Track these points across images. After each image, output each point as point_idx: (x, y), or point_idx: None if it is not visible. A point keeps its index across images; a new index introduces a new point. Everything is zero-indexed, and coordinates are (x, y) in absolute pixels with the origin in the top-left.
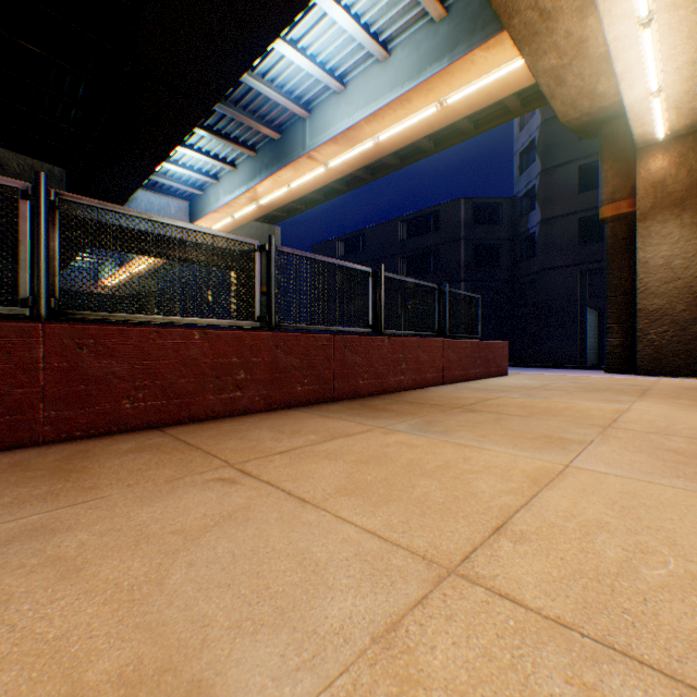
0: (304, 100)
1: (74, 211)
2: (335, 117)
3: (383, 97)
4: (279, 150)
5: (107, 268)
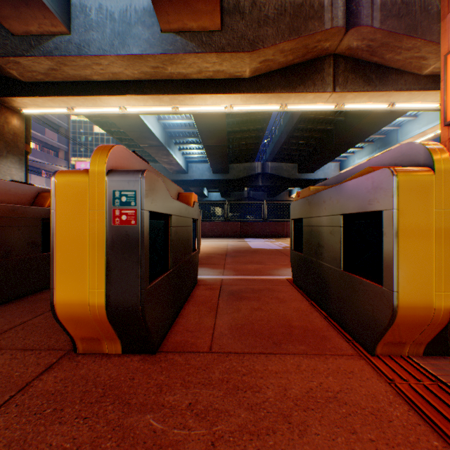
0: (396, 124)
1: (299, 177)
2: (411, 129)
3: (434, 122)
4: (384, 142)
5: (295, 190)
